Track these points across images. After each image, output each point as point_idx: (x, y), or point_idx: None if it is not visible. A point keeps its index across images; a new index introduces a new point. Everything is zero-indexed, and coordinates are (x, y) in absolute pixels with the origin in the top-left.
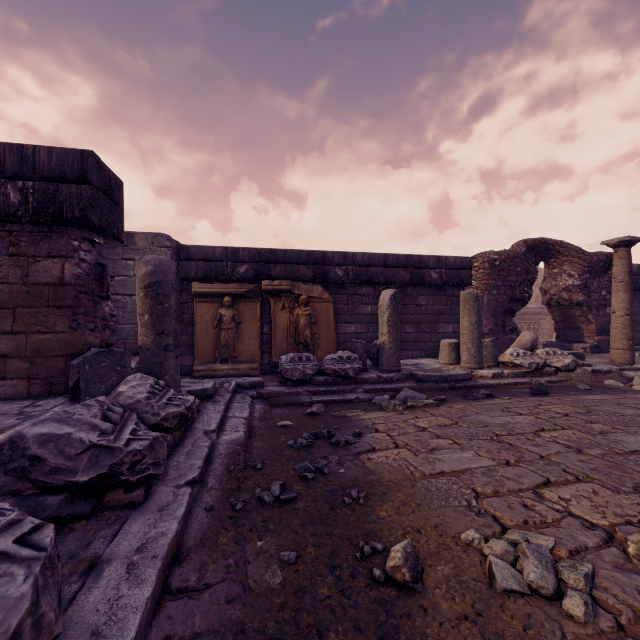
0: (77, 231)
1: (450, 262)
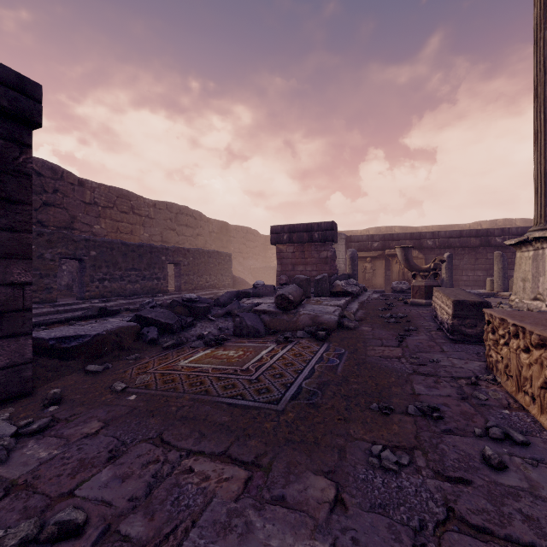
0: (330, 243)
1: (512, 231)
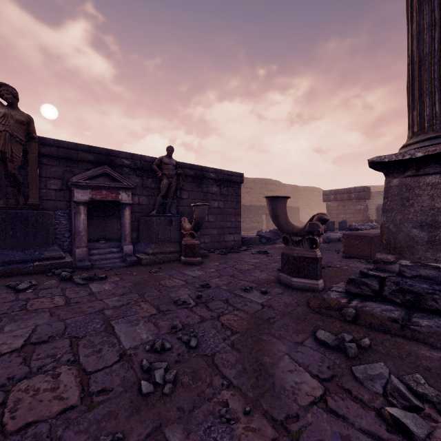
0: (363, 200)
1: None
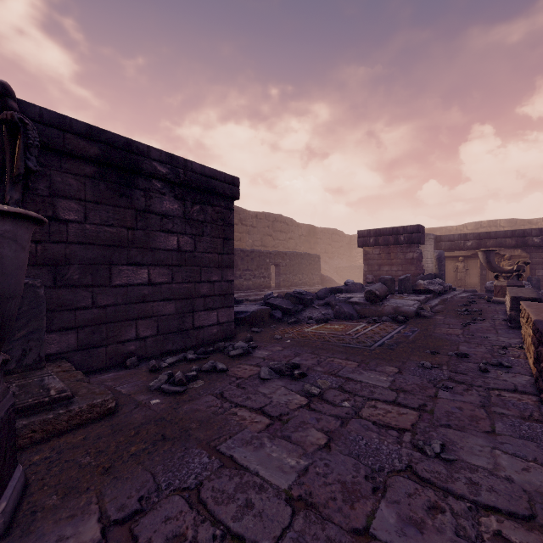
0: (416, 245)
1: None
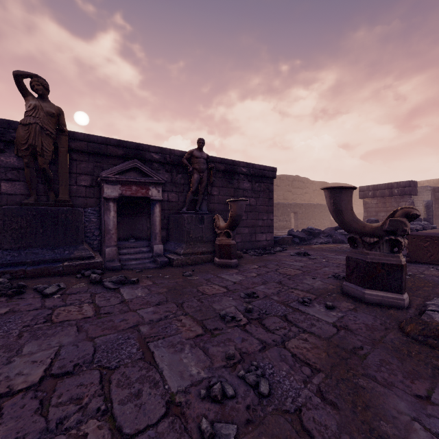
0: (408, 196)
1: None
